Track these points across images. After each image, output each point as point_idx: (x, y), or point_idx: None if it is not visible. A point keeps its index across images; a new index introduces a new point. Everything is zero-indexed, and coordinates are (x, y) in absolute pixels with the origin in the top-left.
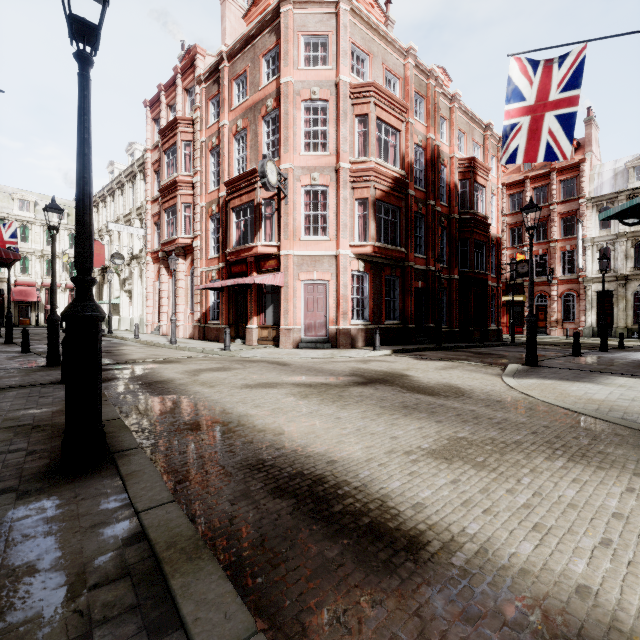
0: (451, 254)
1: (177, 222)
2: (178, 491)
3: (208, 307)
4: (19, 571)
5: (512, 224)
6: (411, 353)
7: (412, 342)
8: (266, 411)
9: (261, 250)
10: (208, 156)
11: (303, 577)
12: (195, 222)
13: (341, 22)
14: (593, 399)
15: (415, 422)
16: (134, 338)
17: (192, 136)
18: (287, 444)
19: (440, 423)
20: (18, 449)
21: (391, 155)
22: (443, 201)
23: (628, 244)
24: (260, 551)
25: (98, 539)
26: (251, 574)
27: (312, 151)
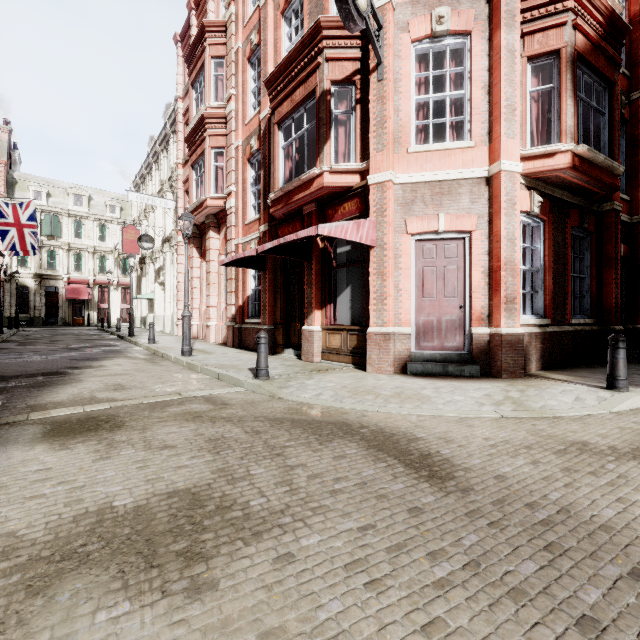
0: None
1: (205, 176)
2: None
3: (245, 298)
4: None
5: None
6: None
7: None
8: None
9: (329, 181)
10: (245, 68)
11: None
12: (228, 172)
13: None
14: None
15: None
16: (147, 343)
17: (225, 49)
18: None
19: None
20: None
21: None
22: None
23: None
24: None
25: None
26: None
27: None
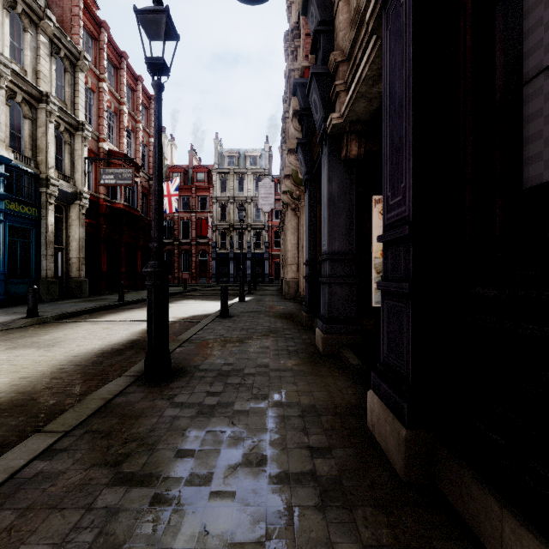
0: None
1: None
2: None
3: None
4: (210, 348)
5: None
6: None
7: None
8: None
9: None
10: None
11: None
12: None
13: None
14: None
15: None
16: None
17: None
18: (51, 369)
19: None
20: (176, 406)
21: None
22: None
23: None
24: None
25: (190, 348)
26: None
27: None
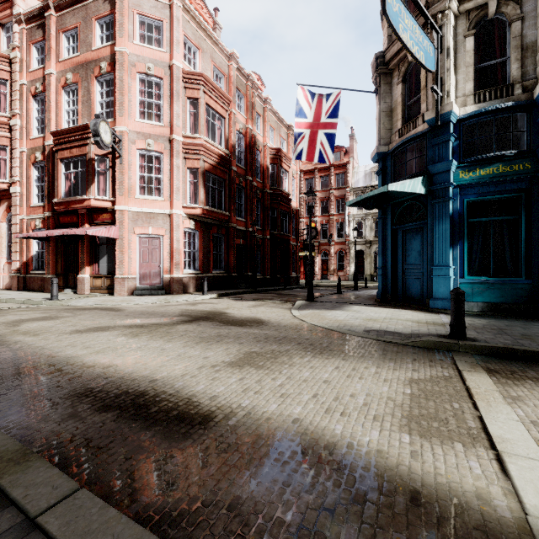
0: (264, 219)
1: None
2: (0, 425)
3: (30, 256)
4: None
5: (307, 200)
6: (233, 296)
7: (235, 287)
8: (96, 350)
9: (94, 203)
10: (30, 100)
11: (121, 456)
12: (13, 167)
13: (174, 14)
14: (337, 320)
15: (224, 345)
16: None
17: (9, 75)
18: (115, 373)
19: (241, 344)
20: None
21: (218, 136)
22: (259, 178)
23: (372, 221)
24: (86, 449)
25: None
26: (77, 465)
27: (147, 119)
